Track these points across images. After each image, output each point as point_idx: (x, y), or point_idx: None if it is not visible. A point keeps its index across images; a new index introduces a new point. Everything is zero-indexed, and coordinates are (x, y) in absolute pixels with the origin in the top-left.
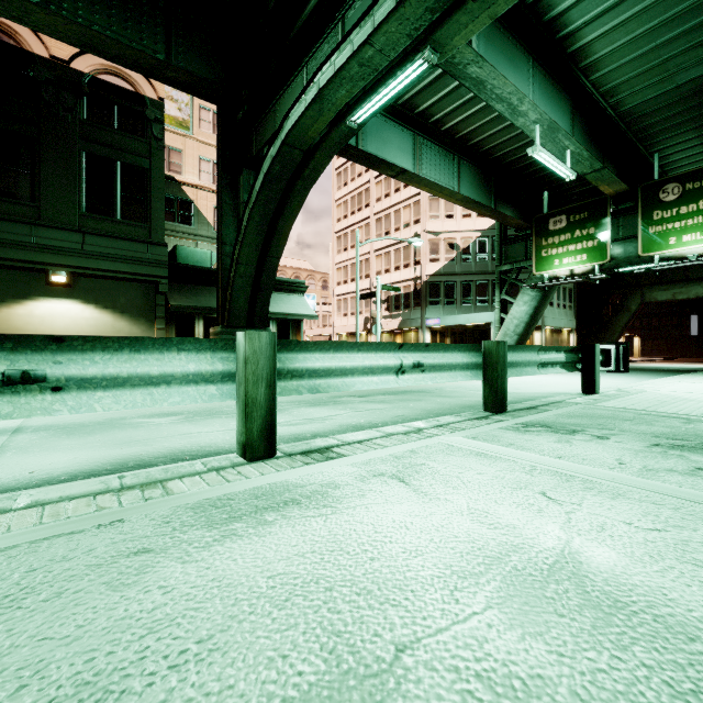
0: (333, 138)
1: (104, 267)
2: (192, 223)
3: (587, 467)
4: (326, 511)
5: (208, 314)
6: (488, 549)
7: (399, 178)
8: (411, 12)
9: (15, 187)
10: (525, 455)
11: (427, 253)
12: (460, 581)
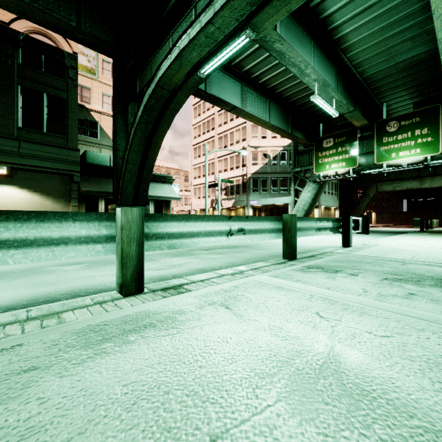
0: (189, 84)
1: (35, 164)
2: (97, 136)
3: (344, 294)
4: (173, 331)
5: (107, 196)
6: (280, 355)
7: (232, 112)
8: (238, 4)
9: None
10: (307, 287)
11: (250, 159)
12: (260, 381)
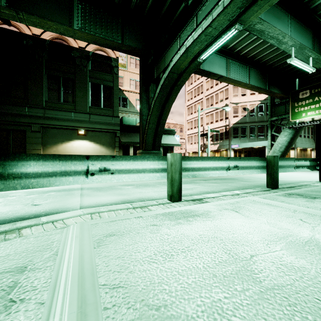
0: (191, 67)
1: (97, 127)
2: (127, 107)
3: None
4: (210, 219)
5: (134, 145)
6: (278, 235)
7: (219, 80)
8: (230, 10)
9: (67, 98)
10: (290, 205)
11: (232, 113)
12: (269, 242)
